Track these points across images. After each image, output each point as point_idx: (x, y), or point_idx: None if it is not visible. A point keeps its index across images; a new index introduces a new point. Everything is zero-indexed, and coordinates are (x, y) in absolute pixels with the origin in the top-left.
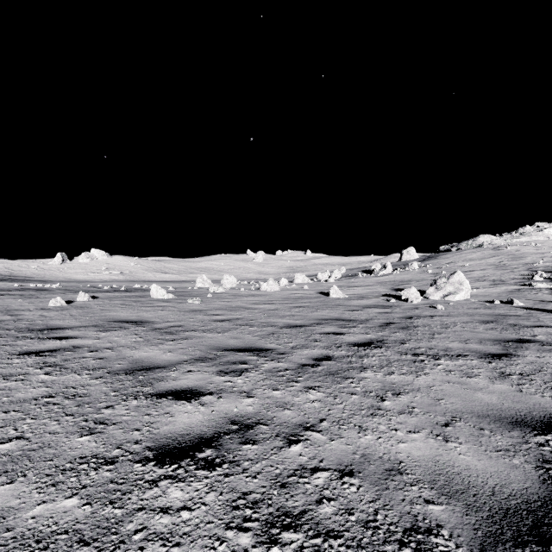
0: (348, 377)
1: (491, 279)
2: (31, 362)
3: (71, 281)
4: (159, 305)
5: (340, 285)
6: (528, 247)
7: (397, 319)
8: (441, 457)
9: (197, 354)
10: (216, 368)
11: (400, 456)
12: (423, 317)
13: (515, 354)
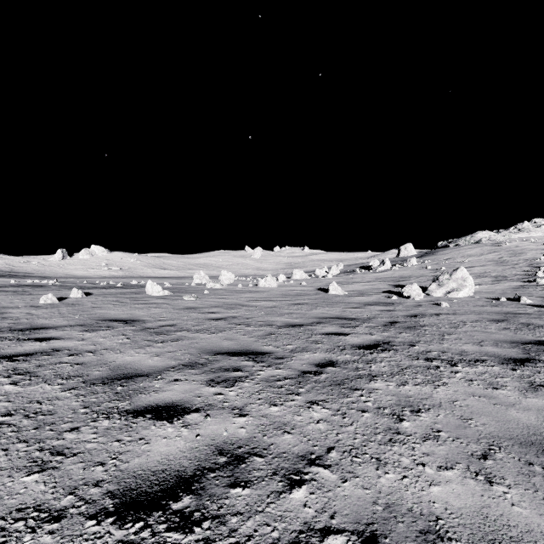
0: (357, 388)
1: (492, 276)
2: (0, 369)
3: (70, 277)
4: (154, 302)
5: (338, 281)
6: (527, 243)
7: (401, 318)
8: (489, 510)
9: (186, 359)
10: (206, 376)
11: (435, 508)
12: (429, 316)
13: (539, 358)
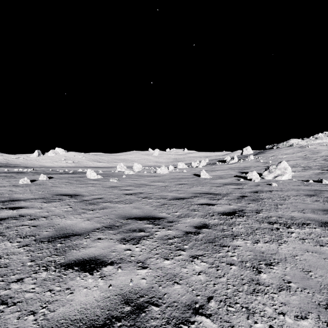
0: (224, 245)
1: (301, 166)
2: None
3: (42, 167)
4: (91, 183)
5: (206, 169)
6: (321, 146)
7: (247, 193)
8: None
9: (107, 222)
10: (119, 236)
11: None
12: (265, 192)
13: None
